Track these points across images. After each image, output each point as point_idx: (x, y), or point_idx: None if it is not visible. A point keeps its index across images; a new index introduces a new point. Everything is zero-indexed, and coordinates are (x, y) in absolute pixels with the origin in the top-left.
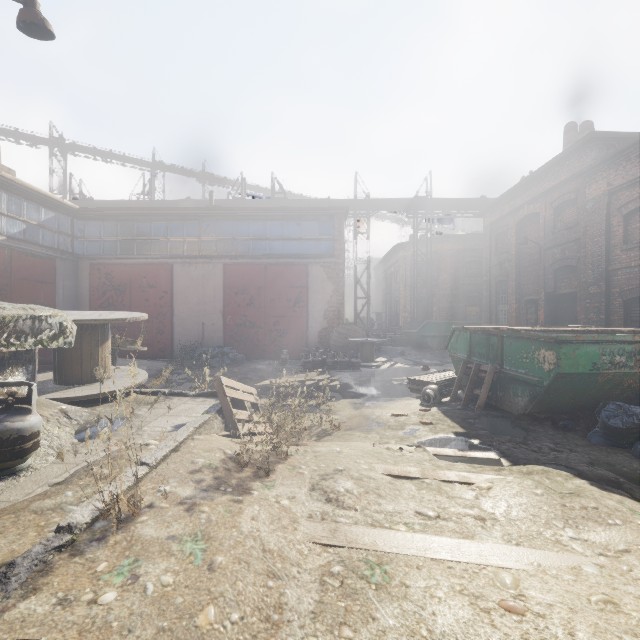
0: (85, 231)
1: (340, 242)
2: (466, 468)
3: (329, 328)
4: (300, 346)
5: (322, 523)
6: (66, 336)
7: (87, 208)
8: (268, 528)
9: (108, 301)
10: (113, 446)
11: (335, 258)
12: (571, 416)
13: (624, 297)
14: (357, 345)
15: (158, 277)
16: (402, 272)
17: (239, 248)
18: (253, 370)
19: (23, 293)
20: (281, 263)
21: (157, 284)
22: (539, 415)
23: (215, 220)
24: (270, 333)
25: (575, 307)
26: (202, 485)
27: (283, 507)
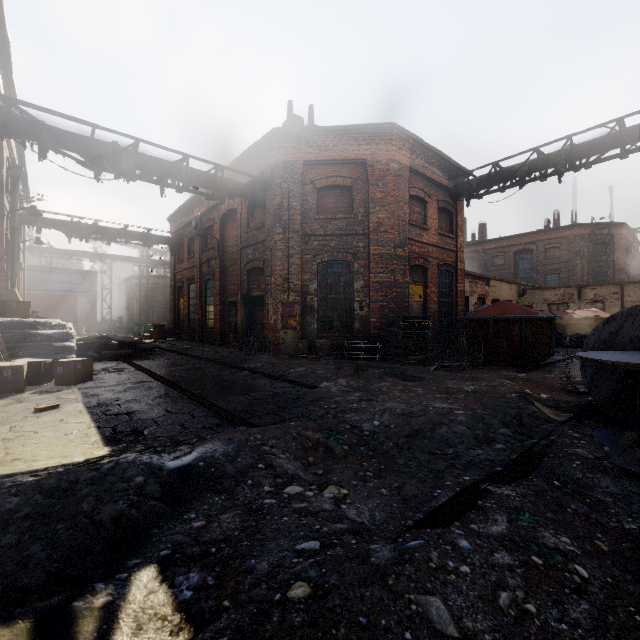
0: None
1: (95, 286)
2: None
3: (89, 325)
4: None
5: None
6: None
7: None
8: None
9: None
10: None
11: (92, 293)
12: None
13: None
14: (104, 332)
15: None
16: (135, 292)
17: (33, 285)
18: None
19: None
20: (61, 294)
21: None
22: None
23: None
24: None
25: None
26: None
27: None
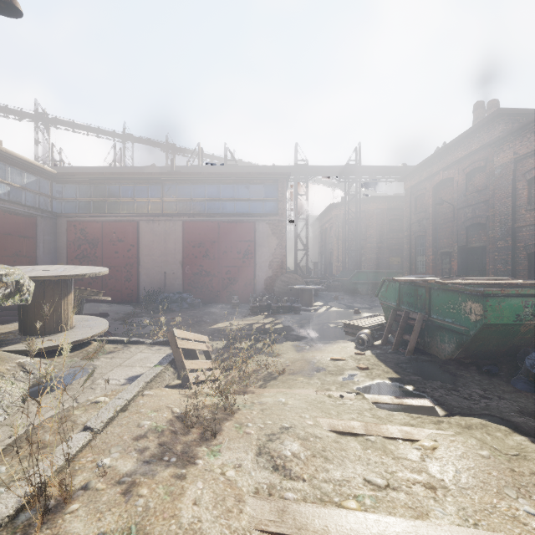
0: (63, 193)
1: (283, 203)
2: (405, 419)
3: (273, 276)
4: (248, 292)
5: (269, 501)
6: (22, 293)
7: (64, 173)
8: (211, 515)
9: (83, 253)
10: (64, 403)
11: (279, 216)
12: (494, 361)
13: (528, 251)
14: (298, 291)
15: (126, 232)
16: (335, 228)
17: (196, 208)
18: (208, 313)
19: (7, 246)
20: (232, 220)
21: (125, 238)
22: (464, 360)
23: (175, 183)
24: (223, 281)
25: (484, 258)
26: (145, 455)
27: (228, 480)
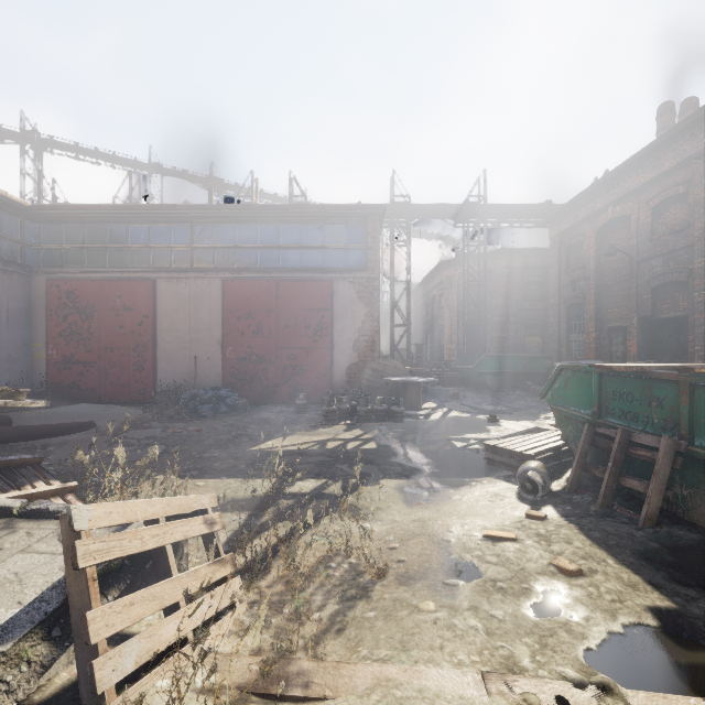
0: (41, 236)
1: (375, 251)
2: None
3: (360, 363)
4: (322, 387)
5: None
6: None
7: (42, 206)
8: None
9: (70, 328)
10: None
11: (368, 272)
12: None
13: None
14: (397, 386)
15: (136, 296)
16: (447, 295)
17: (243, 259)
18: (257, 421)
19: None
20: (298, 278)
21: (135, 306)
22: None
23: (212, 222)
24: (283, 370)
25: (681, 336)
26: None
27: None
